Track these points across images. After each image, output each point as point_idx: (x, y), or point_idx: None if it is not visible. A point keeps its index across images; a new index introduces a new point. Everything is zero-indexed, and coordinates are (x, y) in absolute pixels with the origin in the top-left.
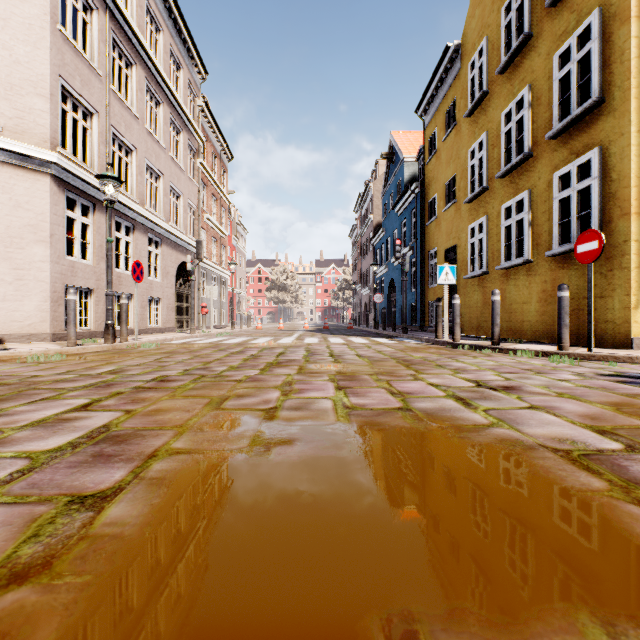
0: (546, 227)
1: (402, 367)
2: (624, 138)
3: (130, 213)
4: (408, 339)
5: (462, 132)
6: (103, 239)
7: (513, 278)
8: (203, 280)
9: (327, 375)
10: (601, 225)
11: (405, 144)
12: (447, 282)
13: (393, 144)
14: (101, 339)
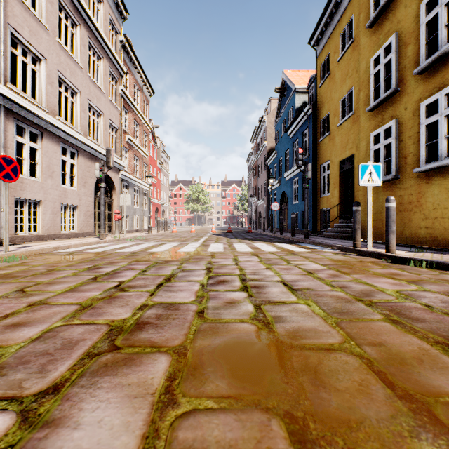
0: None
1: None
2: None
3: (35, 119)
4: (314, 245)
5: (361, 45)
6: None
7: (438, 180)
8: (126, 191)
9: None
10: None
11: (296, 78)
12: (371, 183)
13: (285, 80)
14: None
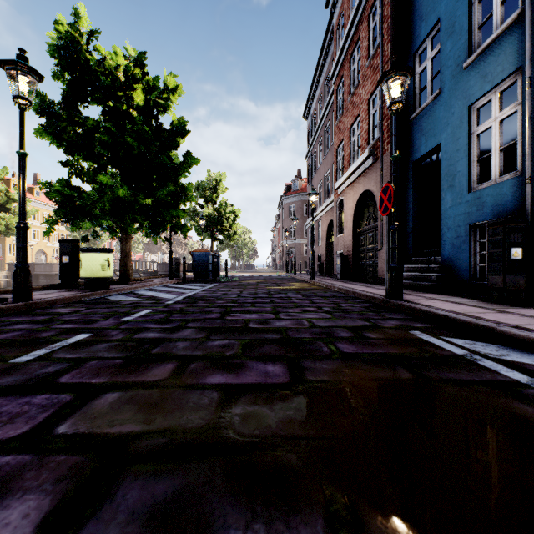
0: None
1: None
2: (5, 244)
3: None
4: None
5: None
6: None
7: None
8: None
9: None
10: (2, 254)
11: None
12: None
13: None
14: None
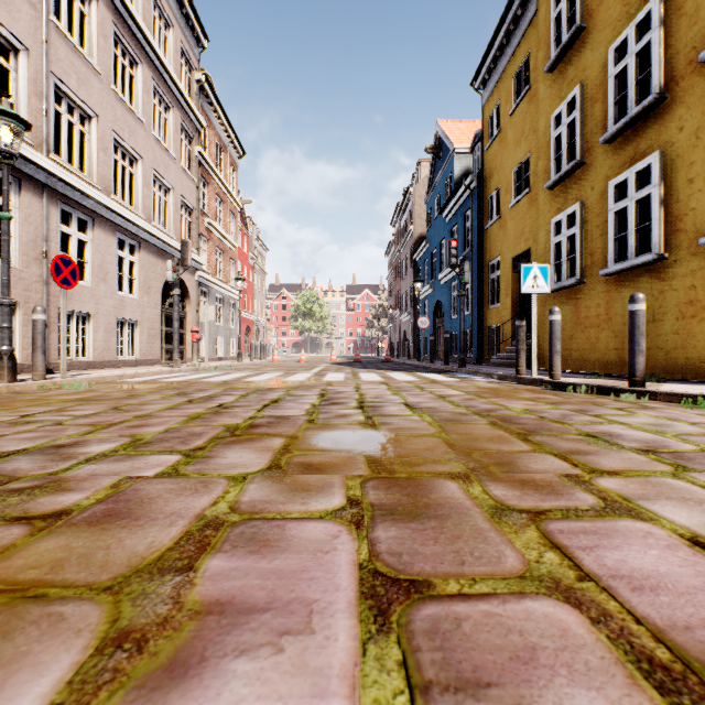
0: (695, 202)
1: (518, 442)
2: None
3: (85, 201)
4: (470, 375)
5: (540, 95)
6: (37, 232)
7: (629, 286)
8: (204, 301)
9: (343, 480)
10: None
11: (455, 133)
12: (536, 290)
13: (440, 135)
14: (24, 375)
